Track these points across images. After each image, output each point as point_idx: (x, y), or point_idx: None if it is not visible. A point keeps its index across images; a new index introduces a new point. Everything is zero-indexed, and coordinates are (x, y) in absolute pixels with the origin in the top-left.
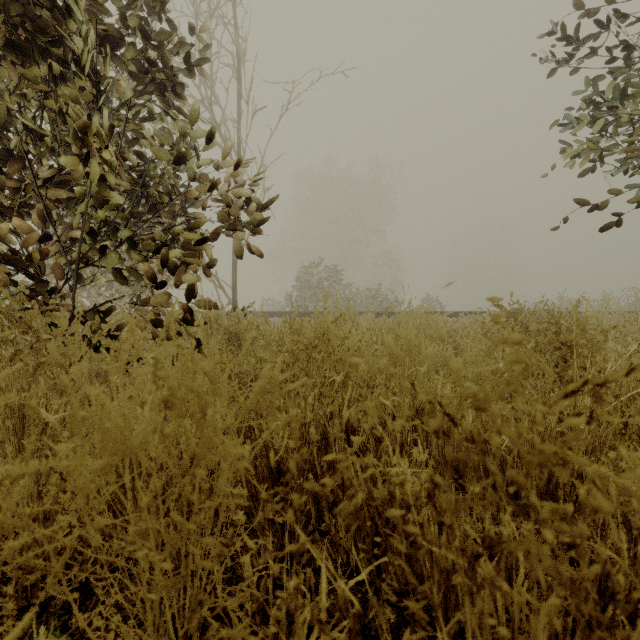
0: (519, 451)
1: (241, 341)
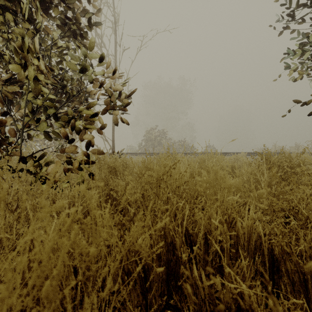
0: (299, 251)
1: (117, 172)
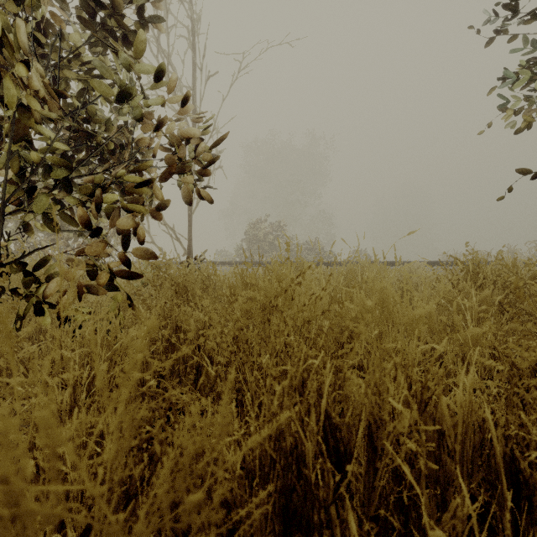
0: None
1: (190, 293)
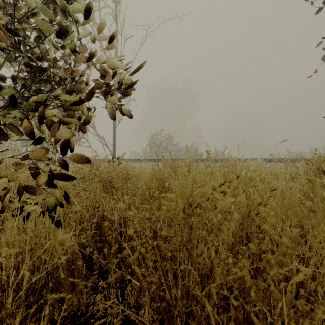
0: None
1: (114, 187)
